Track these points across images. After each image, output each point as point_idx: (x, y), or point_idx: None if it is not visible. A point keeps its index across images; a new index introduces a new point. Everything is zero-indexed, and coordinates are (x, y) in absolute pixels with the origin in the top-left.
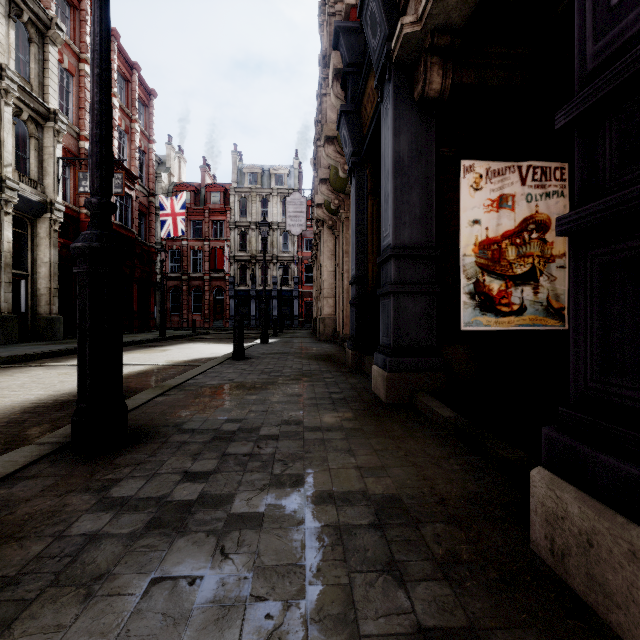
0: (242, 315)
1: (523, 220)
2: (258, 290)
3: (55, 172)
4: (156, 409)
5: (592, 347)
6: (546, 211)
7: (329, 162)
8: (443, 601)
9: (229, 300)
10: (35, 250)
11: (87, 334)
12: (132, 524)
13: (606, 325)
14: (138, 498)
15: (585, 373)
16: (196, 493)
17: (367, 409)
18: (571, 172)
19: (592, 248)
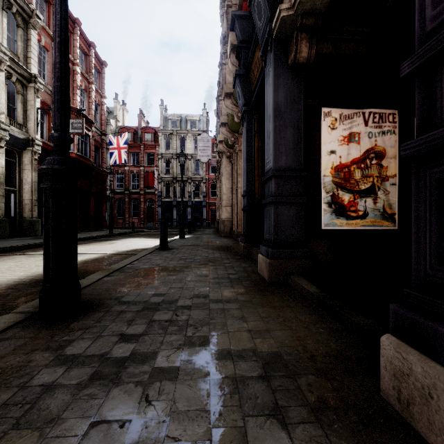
0: (167, 218)
1: (366, 151)
2: (178, 201)
3: (35, 118)
4: (103, 286)
5: (431, 243)
6: (382, 144)
7: (227, 111)
8: (317, 441)
9: (158, 208)
10: (21, 173)
11: (50, 232)
12: (79, 376)
13: (443, 226)
14: (85, 355)
15: (425, 263)
16: (129, 351)
17: (255, 286)
18: (400, 116)
19: (431, 167)
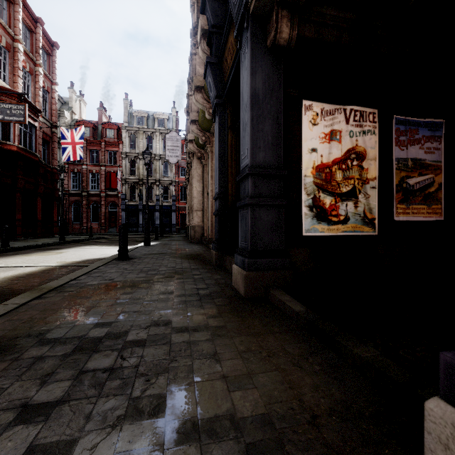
0: (132, 224)
1: (347, 151)
2: (144, 205)
3: None
4: (25, 315)
5: None
6: (363, 145)
7: (198, 106)
8: None
9: (121, 212)
10: None
11: None
12: None
13: None
14: None
15: None
16: (24, 444)
17: (229, 304)
18: (379, 117)
19: None
